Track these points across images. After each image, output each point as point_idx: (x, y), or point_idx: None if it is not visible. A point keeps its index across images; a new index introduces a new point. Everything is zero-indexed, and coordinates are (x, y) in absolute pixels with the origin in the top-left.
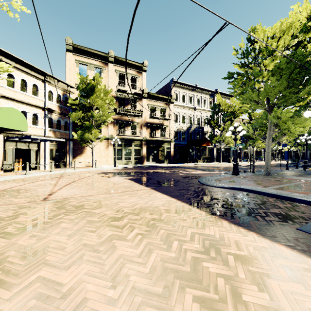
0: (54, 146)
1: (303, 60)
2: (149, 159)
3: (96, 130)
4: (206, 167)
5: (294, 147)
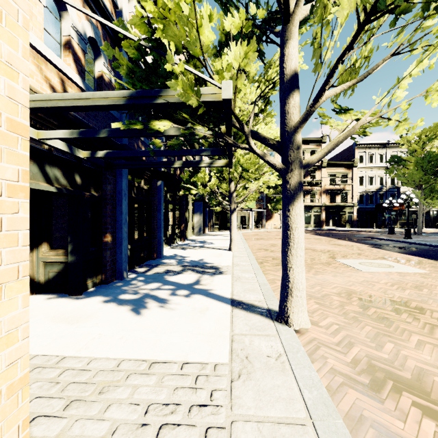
0: (255, 214)
1: (437, 156)
2: (329, 223)
3: None
4: None
5: None
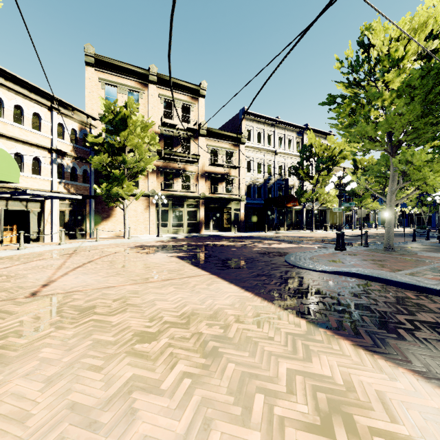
0: (66, 206)
1: None
2: (210, 226)
3: (130, 182)
4: (293, 237)
5: (416, 208)
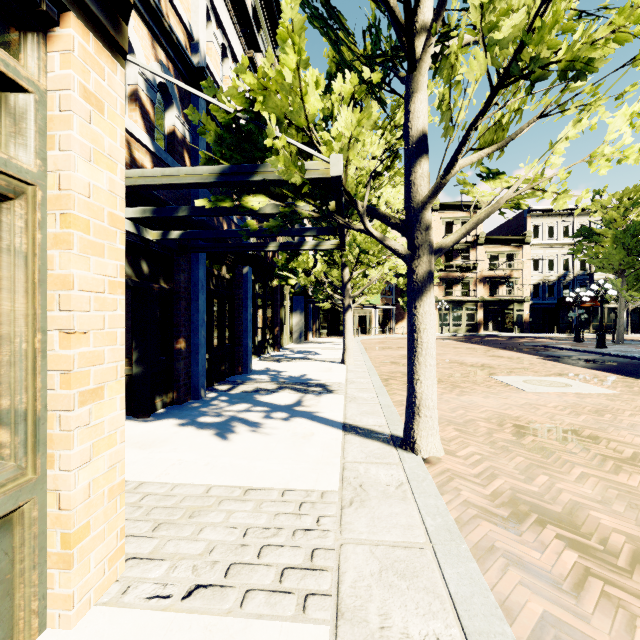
0: (380, 312)
1: None
2: (489, 327)
3: None
4: None
5: None
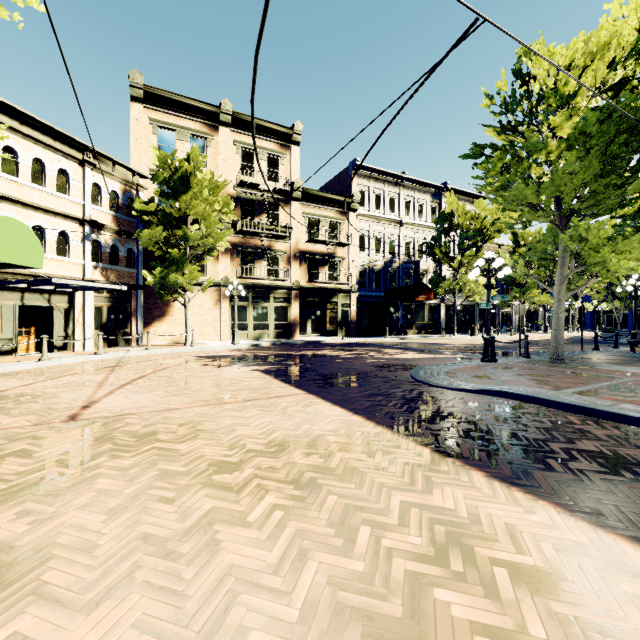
0: (104, 301)
1: (636, 115)
2: (306, 328)
3: (194, 267)
4: (426, 345)
5: (605, 303)
